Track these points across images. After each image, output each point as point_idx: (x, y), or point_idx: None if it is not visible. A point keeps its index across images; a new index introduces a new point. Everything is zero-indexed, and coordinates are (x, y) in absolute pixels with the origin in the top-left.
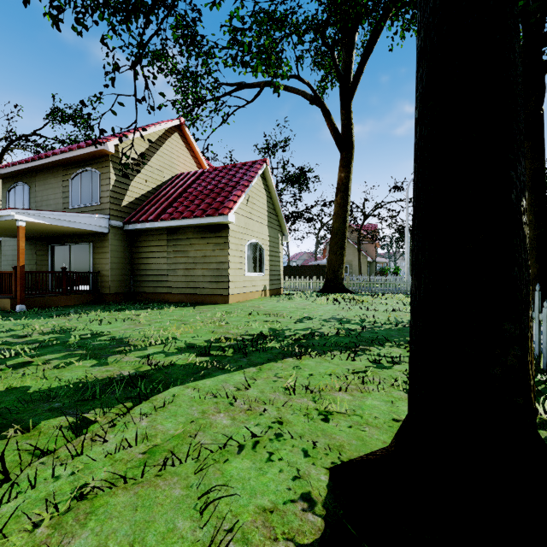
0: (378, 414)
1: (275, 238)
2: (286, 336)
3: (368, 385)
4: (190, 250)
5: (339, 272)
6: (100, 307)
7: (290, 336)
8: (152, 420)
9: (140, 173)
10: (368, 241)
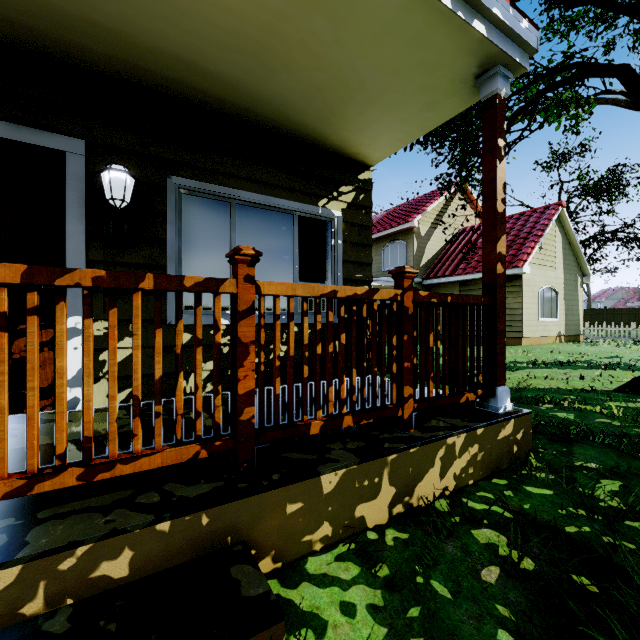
0: None
1: (572, 281)
2: (592, 363)
3: None
4: None
5: None
6: None
7: (596, 363)
8: (528, 373)
9: (432, 237)
10: None
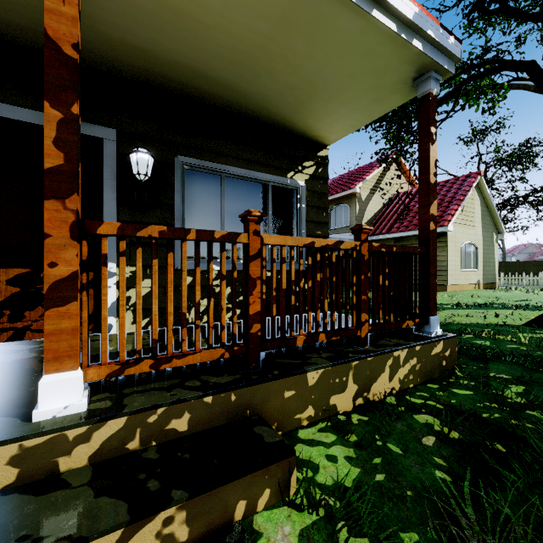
0: None
1: (489, 238)
2: (506, 305)
3: None
4: None
5: None
6: None
7: (508, 305)
8: (452, 312)
9: (371, 201)
10: None
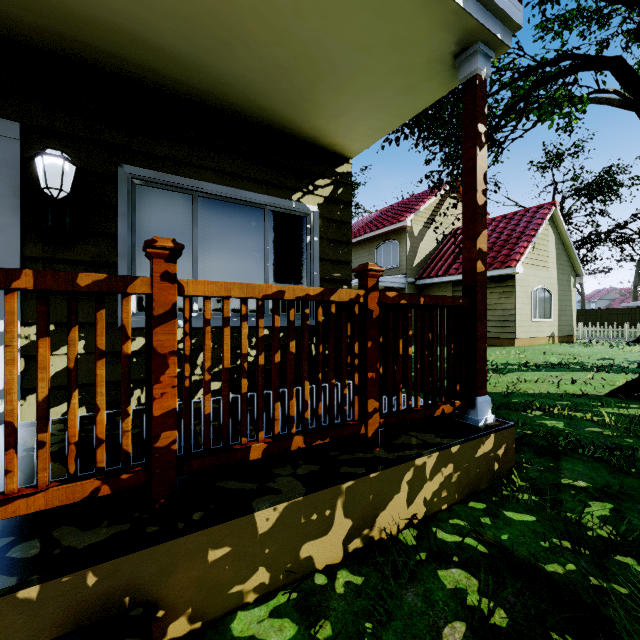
0: None
1: (565, 281)
2: (585, 365)
3: None
4: None
5: None
6: None
7: (588, 365)
8: (518, 376)
9: (425, 237)
10: None
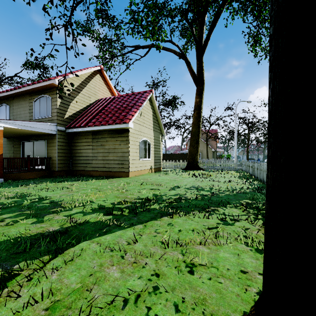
0: (229, 266)
1: (157, 137)
2: (163, 200)
3: (220, 239)
4: (105, 145)
5: (196, 157)
6: (50, 179)
7: (166, 200)
8: (61, 273)
9: (76, 98)
10: (212, 139)
